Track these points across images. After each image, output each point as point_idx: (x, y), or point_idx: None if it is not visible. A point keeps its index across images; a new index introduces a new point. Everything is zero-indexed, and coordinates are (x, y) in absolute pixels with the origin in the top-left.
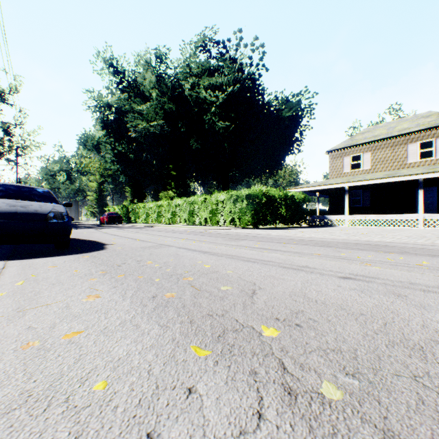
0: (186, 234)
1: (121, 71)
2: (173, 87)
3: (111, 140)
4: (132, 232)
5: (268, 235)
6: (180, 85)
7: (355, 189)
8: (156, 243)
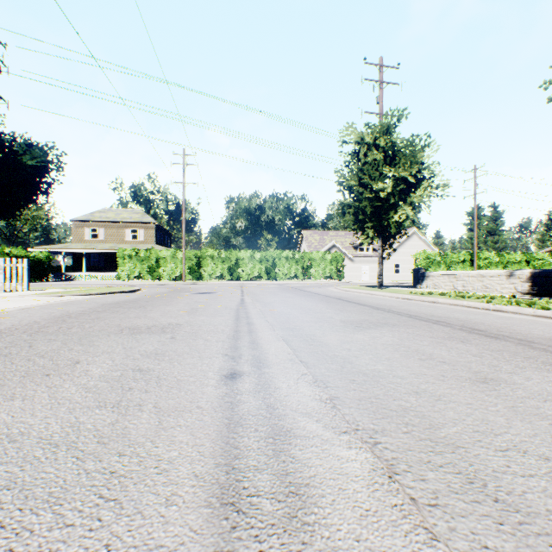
0: None
1: None
2: None
3: None
4: None
5: None
6: None
7: (94, 253)
8: None
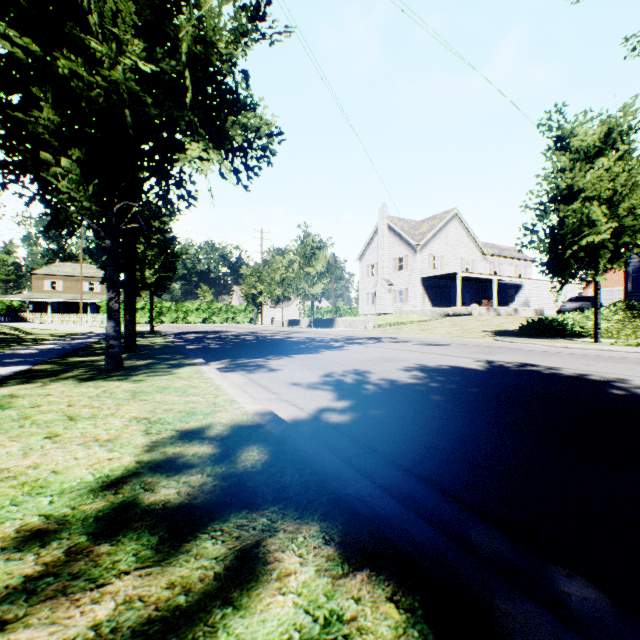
0: None
1: None
2: None
3: None
4: None
5: None
6: None
7: (54, 302)
8: None
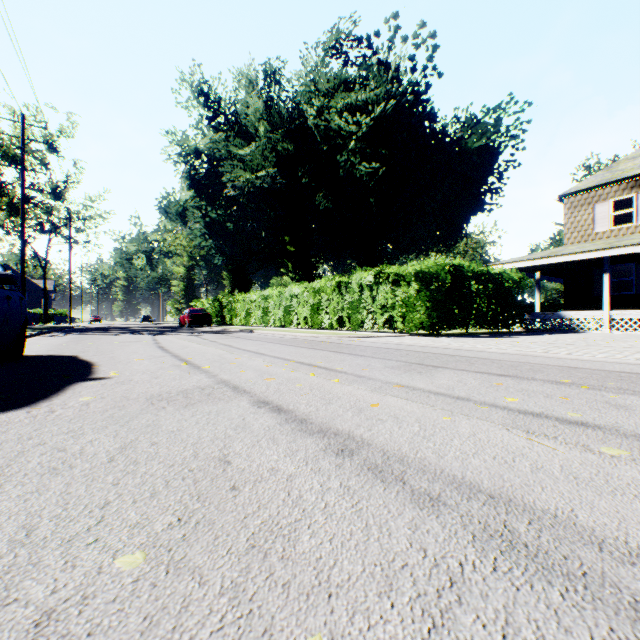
0: (302, 347)
1: (215, 100)
2: (290, 118)
3: (202, 203)
4: (204, 341)
5: (483, 353)
6: (301, 112)
7: (620, 262)
8: (215, 375)
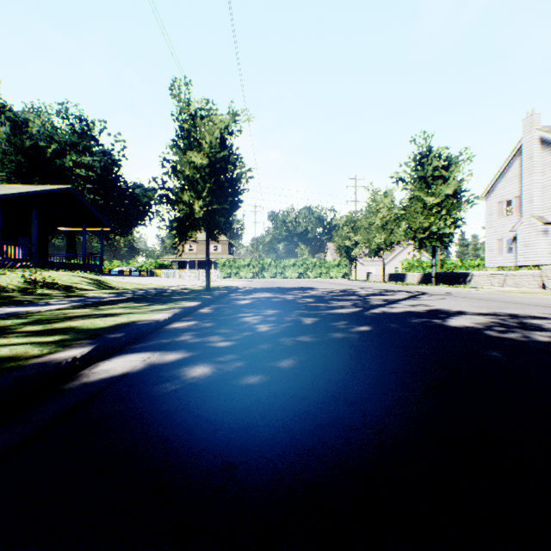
0: None
1: None
2: (15, 133)
3: None
4: None
5: None
6: (38, 144)
7: (191, 261)
8: None
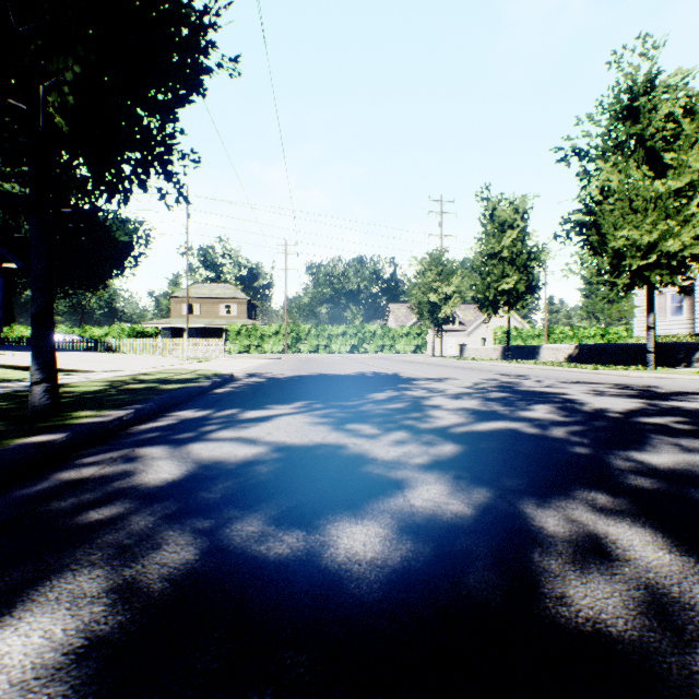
0: None
1: None
2: None
3: None
4: None
5: None
6: None
7: (191, 328)
8: None
